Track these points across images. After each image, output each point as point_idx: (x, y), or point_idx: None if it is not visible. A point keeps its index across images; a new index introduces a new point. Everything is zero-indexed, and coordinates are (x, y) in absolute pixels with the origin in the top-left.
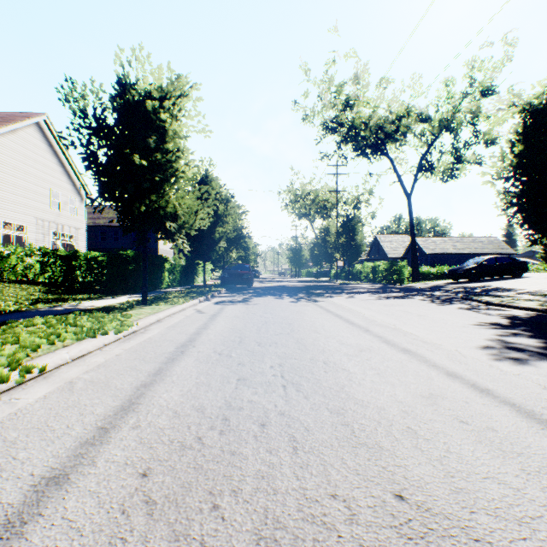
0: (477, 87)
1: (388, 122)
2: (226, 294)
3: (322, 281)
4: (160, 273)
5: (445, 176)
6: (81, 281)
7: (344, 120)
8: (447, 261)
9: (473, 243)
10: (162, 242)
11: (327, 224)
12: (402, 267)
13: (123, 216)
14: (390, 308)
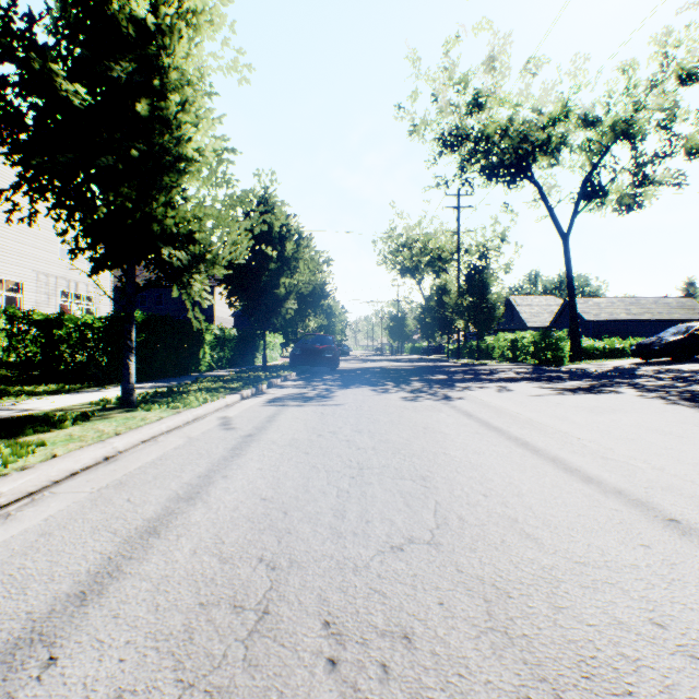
0: (674, 70)
1: (536, 128)
2: (294, 382)
3: (437, 360)
4: (195, 349)
5: (623, 205)
6: (67, 361)
7: (468, 132)
8: (617, 332)
9: (654, 305)
10: (220, 307)
11: (444, 280)
12: (562, 339)
13: (77, 235)
14: (610, 417)
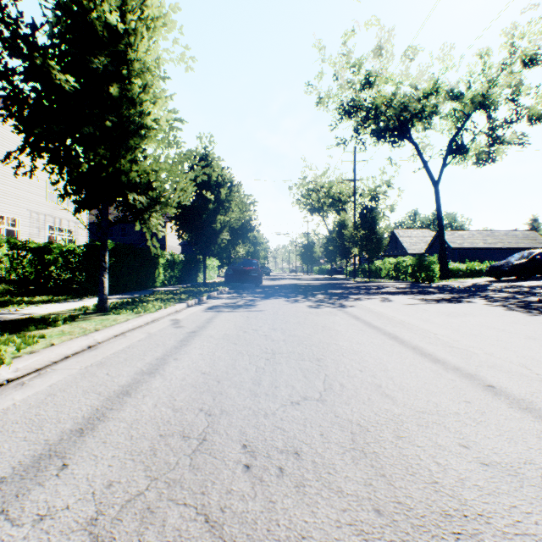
0: (519, 56)
1: (414, 100)
2: (227, 294)
3: (337, 279)
4: (152, 270)
5: (480, 159)
6: (55, 279)
7: (361, 103)
8: (476, 257)
9: (505, 236)
10: (170, 238)
11: (343, 217)
12: (433, 262)
13: (66, 184)
14: (461, 319)
